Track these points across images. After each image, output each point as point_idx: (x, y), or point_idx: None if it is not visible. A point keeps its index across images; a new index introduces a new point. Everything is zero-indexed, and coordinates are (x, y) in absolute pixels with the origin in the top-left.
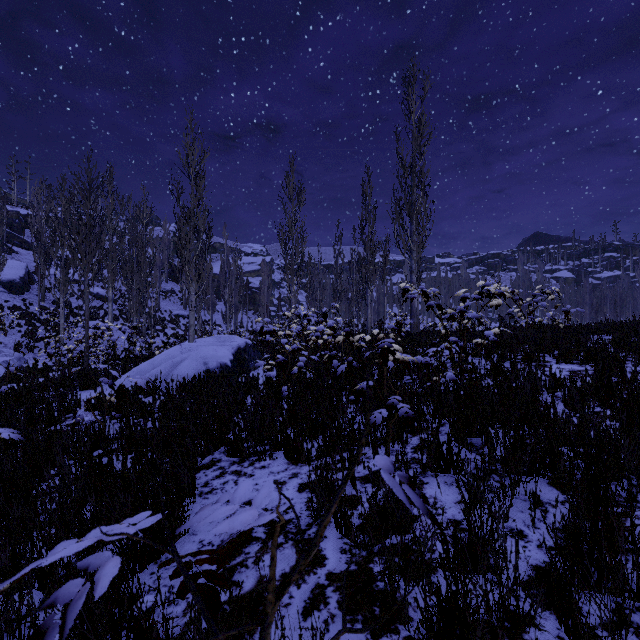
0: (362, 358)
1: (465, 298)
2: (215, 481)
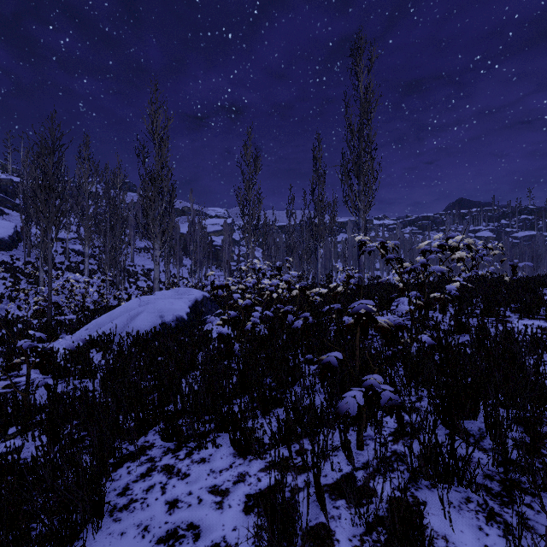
0: (316, 311)
1: (425, 251)
2: (137, 484)
